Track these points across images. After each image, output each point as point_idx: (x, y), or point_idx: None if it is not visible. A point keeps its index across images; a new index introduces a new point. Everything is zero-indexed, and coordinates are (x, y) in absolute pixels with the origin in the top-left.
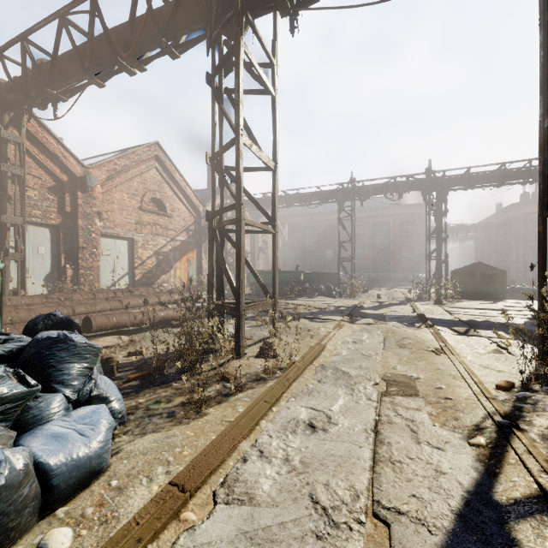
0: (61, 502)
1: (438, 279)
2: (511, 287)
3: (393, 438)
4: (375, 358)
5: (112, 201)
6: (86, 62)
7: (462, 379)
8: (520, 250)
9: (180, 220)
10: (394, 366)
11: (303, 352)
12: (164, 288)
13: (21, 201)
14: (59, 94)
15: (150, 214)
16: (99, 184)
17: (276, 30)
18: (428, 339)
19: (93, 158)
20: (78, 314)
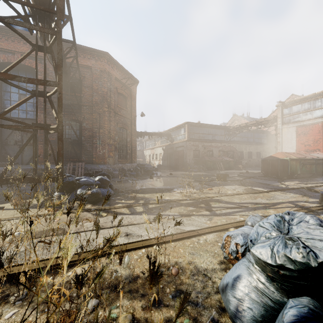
0: None
1: None
2: None
3: (116, 223)
4: None
5: None
6: None
7: (42, 216)
8: None
9: None
10: None
11: None
12: None
13: None
14: None
15: None
16: None
17: None
18: None
19: None
20: None
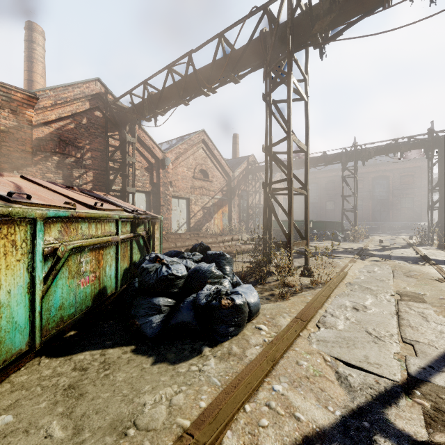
0: (252, 318)
1: (441, 227)
2: None
3: (410, 318)
4: (388, 282)
5: (177, 174)
6: (181, 93)
7: None
8: None
9: (217, 184)
10: (404, 287)
11: (332, 275)
12: (209, 233)
13: (134, 178)
14: (160, 112)
15: (199, 181)
16: (171, 163)
17: (307, 56)
18: (432, 272)
19: (161, 144)
20: (178, 247)
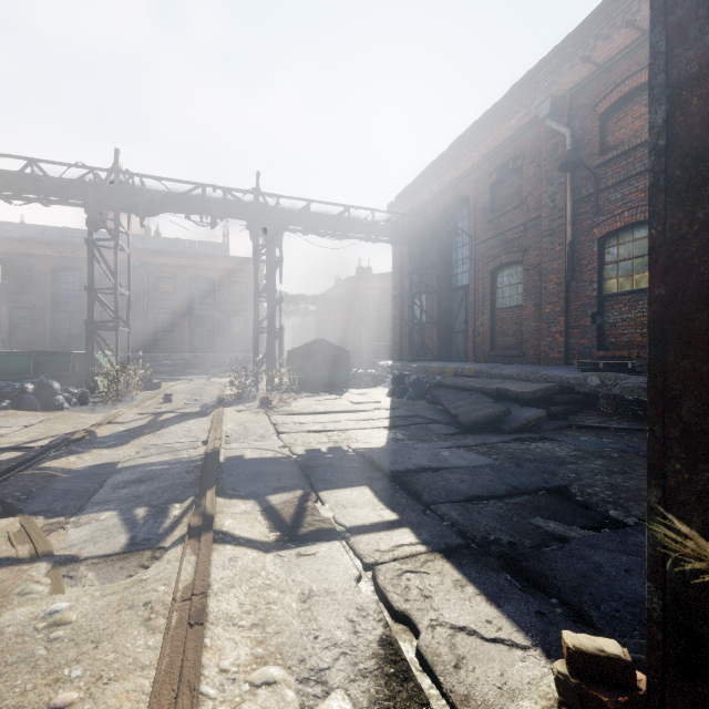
0: None
1: (271, 363)
2: (354, 372)
3: None
4: None
5: None
6: None
7: None
8: (356, 328)
9: None
10: None
11: None
12: None
13: None
14: None
15: None
16: None
17: None
18: None
19: None
20: None
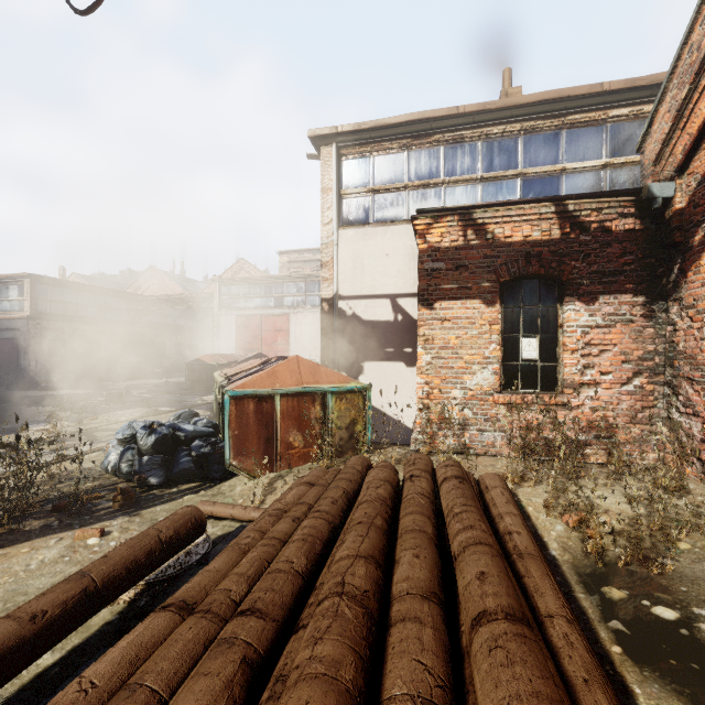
0: None
1: None
2: None
3: None
4: None
5: None
6: None
7: None
8: None
9: None
10: None
11: None
12: None
13: None
14: None
15: None
16: None
17: None
18: None
19: None
20: None
